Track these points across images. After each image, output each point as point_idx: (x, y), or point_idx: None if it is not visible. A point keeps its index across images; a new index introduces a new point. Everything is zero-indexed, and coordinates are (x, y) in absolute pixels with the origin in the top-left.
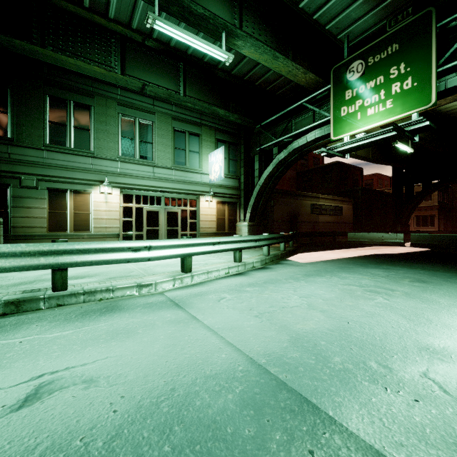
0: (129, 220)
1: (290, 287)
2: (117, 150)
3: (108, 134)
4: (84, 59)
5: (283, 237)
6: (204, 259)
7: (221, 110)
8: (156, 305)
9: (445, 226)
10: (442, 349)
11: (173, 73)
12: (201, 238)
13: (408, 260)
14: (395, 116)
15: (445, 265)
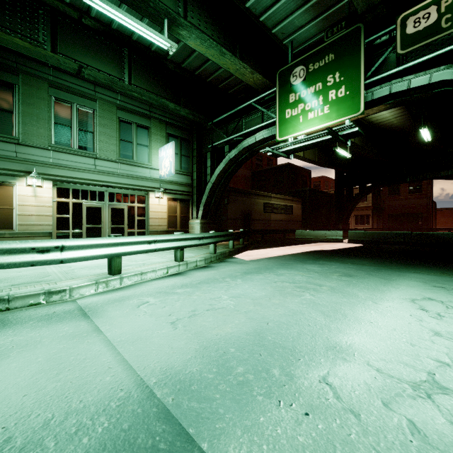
0: (65, 216)
1: (224, 286)
2: (49, 137)
3: (37, 119)
4: (2, 28)
5: (232, 235)
6: (144, 259)
7: (171, 103)
8: (57, 316)
9: (378, 224)
10: (348, 347)
11: (116, 59)
12: (133, 237)
13: (342, 255)
14: (332, 121)
15: (372, 260)
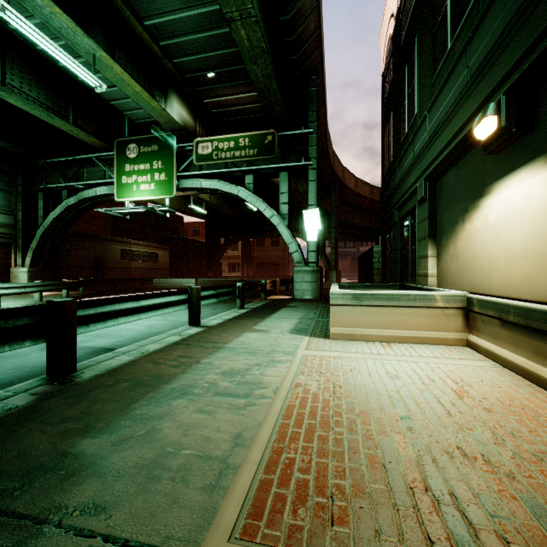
0: None
1: None
2: None
3: None
4: None
5: (65, 284)
6: None
7: None
8: None
9: (249, 272)
10: None
11: None
12: None
13: None
14: (156, 196)
15: None
